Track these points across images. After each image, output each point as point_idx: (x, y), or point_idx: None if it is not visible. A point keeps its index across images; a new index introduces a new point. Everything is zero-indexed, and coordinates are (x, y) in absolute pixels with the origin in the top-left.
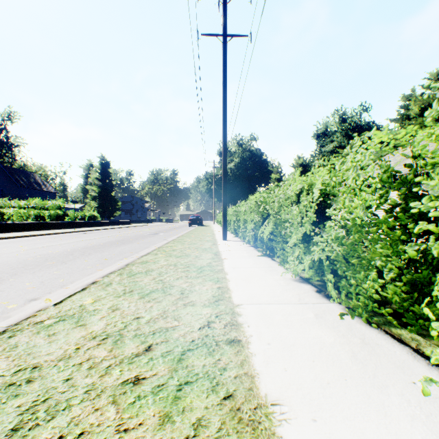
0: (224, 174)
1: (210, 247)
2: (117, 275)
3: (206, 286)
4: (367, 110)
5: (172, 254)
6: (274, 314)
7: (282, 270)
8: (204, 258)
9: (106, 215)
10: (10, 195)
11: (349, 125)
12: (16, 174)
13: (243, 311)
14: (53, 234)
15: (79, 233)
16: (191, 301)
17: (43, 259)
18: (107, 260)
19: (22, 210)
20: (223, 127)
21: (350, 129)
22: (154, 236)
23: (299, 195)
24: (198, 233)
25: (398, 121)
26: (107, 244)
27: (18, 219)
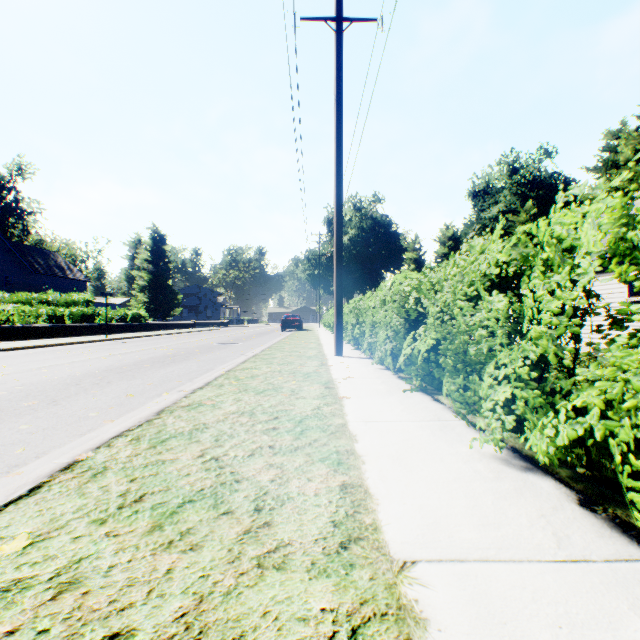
0: (338, 248)
1: (317, 371)
2: (129, 441)
3: (315, 481)
4: (550, 155)
5: (249, 385)
6: (523, 621)
7: (465, 429)
8: (307, 395)
9: (160, 314)
10: (19, 284)
11: (523, 178)
12: (28, 254)
13: (425, 598)
14: (71, 345)
15: (112, 342)
16: (277, 545)
17: (21, 394)
18: (132, 398)
19: (28, 307)
20: (337, 170)
21: (525, 184)
22: (226, 349)
23: (499, 276)
24: (296, 343)
25: (599, 170)
26: (146, 363)
27: (22, 320)
